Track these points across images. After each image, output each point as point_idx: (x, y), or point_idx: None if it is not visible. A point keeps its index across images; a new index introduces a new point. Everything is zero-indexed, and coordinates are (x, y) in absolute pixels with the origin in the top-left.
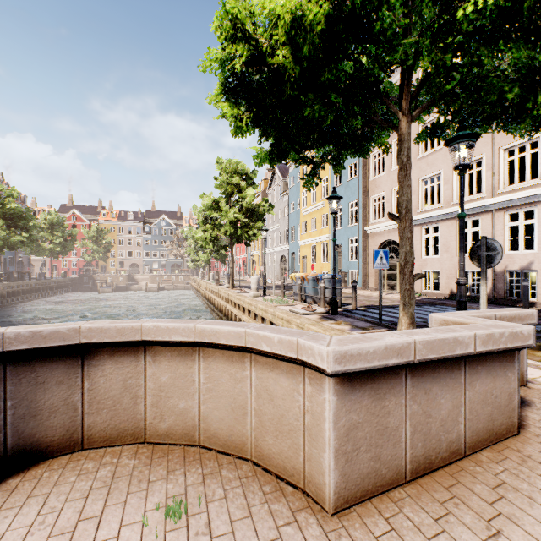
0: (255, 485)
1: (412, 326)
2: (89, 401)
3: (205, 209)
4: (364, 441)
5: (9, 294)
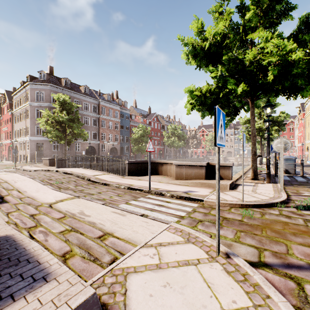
0: (172, 178)
1: (253, 173)
2: (163, 170)
3: (242, 124)
4: (178, 173)
5: None
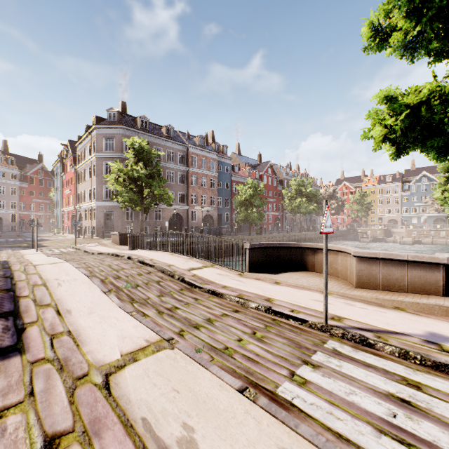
0: (344, 283)
1: None
2: (316, 261)
3: (441, 172)
4: (364, 274)
5: (308, 239)
